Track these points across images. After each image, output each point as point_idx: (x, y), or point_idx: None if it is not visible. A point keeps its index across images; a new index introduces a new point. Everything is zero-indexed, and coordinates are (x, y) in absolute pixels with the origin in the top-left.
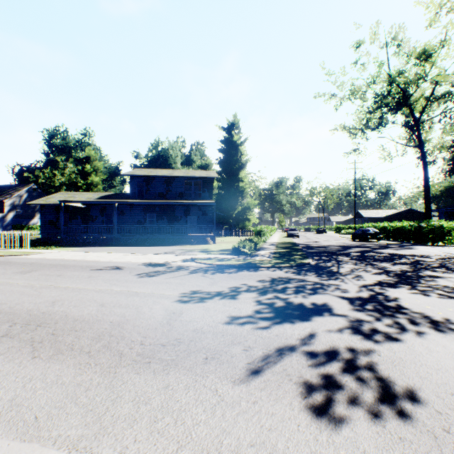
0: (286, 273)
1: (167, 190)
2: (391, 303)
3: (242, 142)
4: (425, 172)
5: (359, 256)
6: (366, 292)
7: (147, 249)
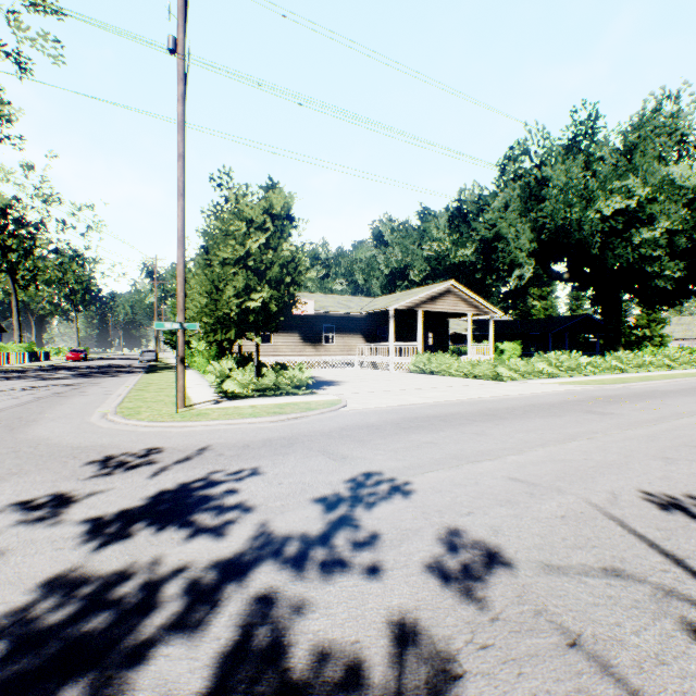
0: None
1: None
2: None
3: None
4: None
5: None
6: None
7: None
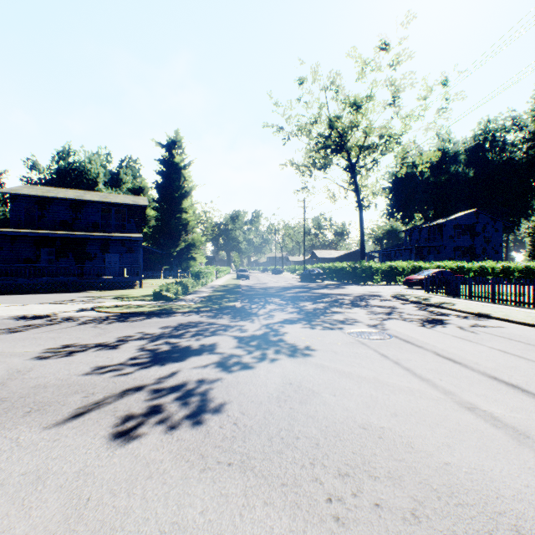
0: (201, 317)
1: (75, 218)
2: (276, 338)
3: (186, 165)
4: (361, 216)
5: (291, 297)
6: (263, 330)
7: (34, 297)
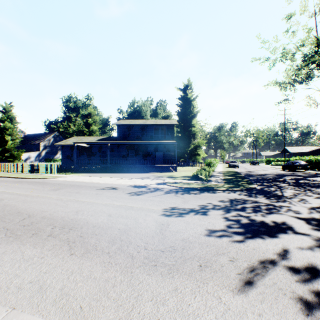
0: (240, 195)
1: (142, 134)
2: None
3: (194, 98)
4: None
5: (295, 183)
6: (317, 214)
7: (130, 175)
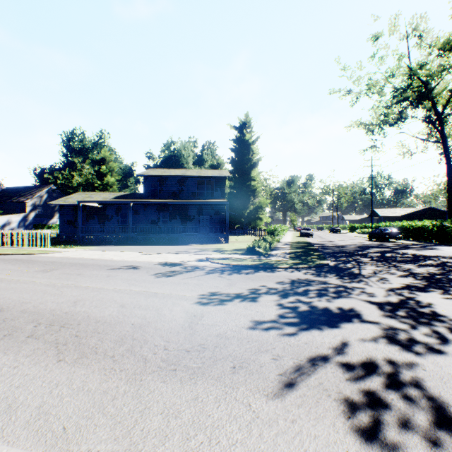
0: (305, 274)
1: (180, 190)
2: (425, 309)
3: (254, 141)
4: (449, 169)
5: (379, 257)
6: (395, 297)
7: (162, 248)
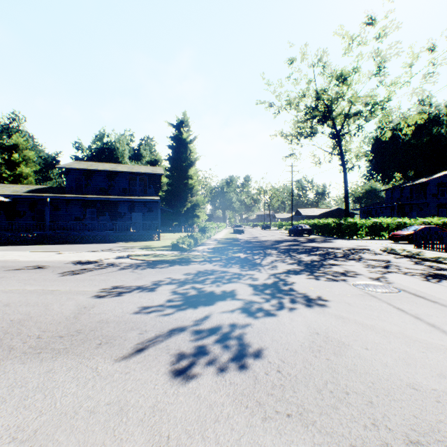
0: (214, 266)
1: (110, 185)
2: (286, 287)
3: (191, 140)
4: (345, 177)
5: (286, 249)
6: (272, 279)
7: (84, 247)
